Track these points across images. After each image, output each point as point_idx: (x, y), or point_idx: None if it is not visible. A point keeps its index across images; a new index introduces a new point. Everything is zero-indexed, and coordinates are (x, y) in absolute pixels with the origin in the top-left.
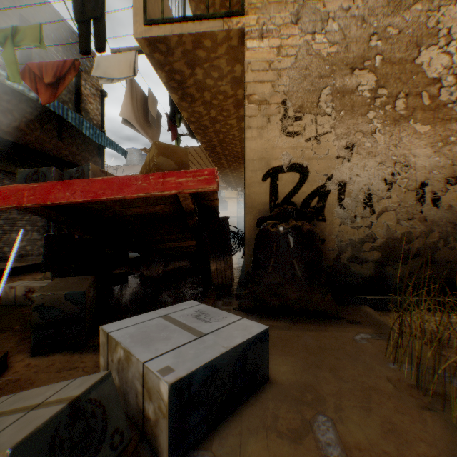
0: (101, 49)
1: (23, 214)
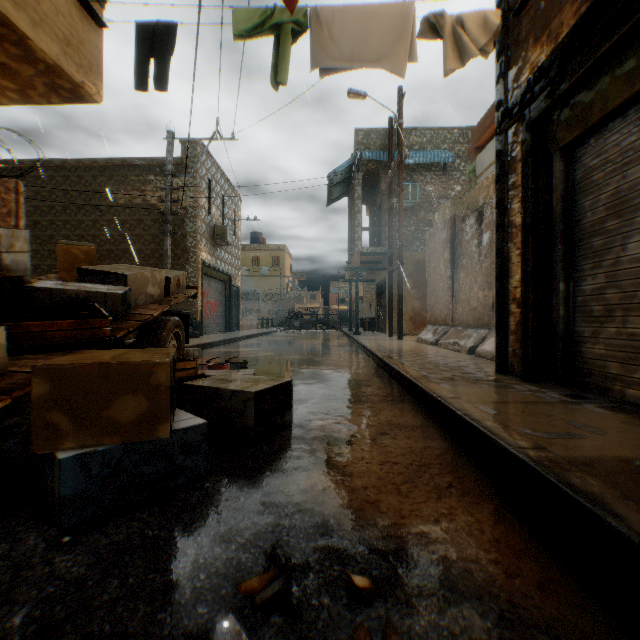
0: (141, 82)
1: None
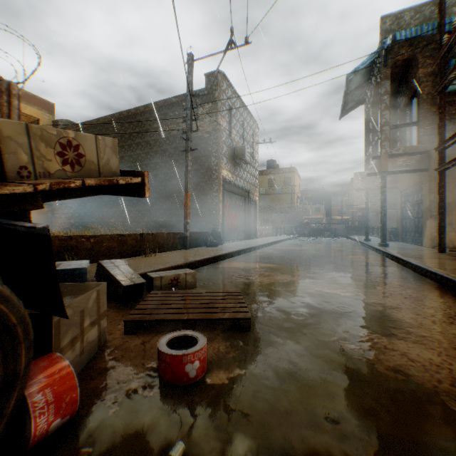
0: None
1: None
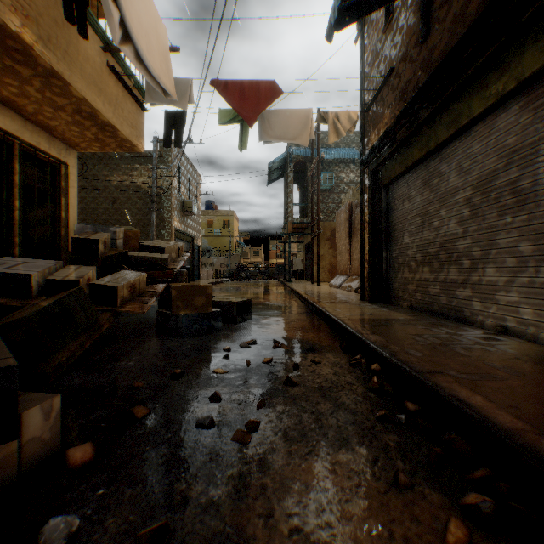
0: (168, 143)
1: (509, 212)
